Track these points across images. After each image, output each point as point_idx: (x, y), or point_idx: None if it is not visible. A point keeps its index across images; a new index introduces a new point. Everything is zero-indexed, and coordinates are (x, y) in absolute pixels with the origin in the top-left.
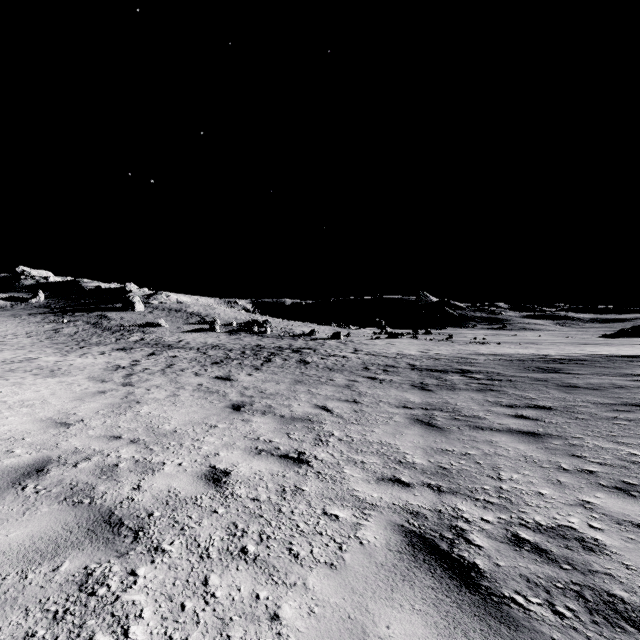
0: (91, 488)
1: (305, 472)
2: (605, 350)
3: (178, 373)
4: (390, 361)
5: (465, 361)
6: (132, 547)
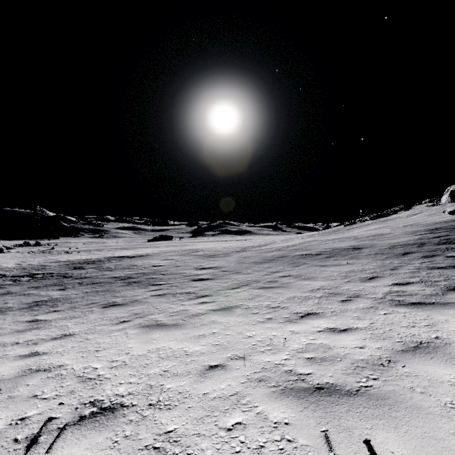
0: None
1: None
2: (121, 253)
3: None
4: None
5: (42, 268)
6: None
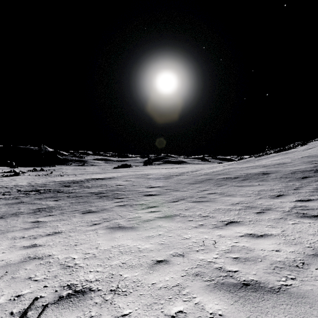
0: None
1: None
2: (96, 176)
3: None
4: (8, 189)
5: (44, 185)
6: None
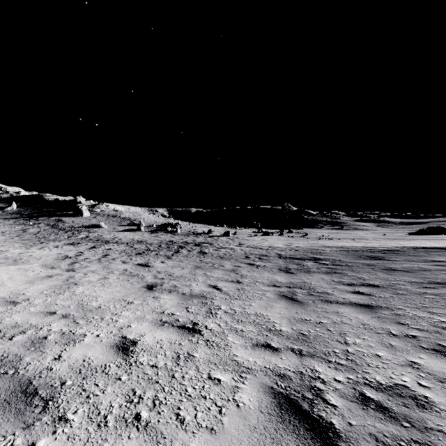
0: (18, 359)
1: (197, 340)
2: (411, 243)
3: (110, 261)
4: (264, 252)
5: (316, 251)
6: (39, 417)
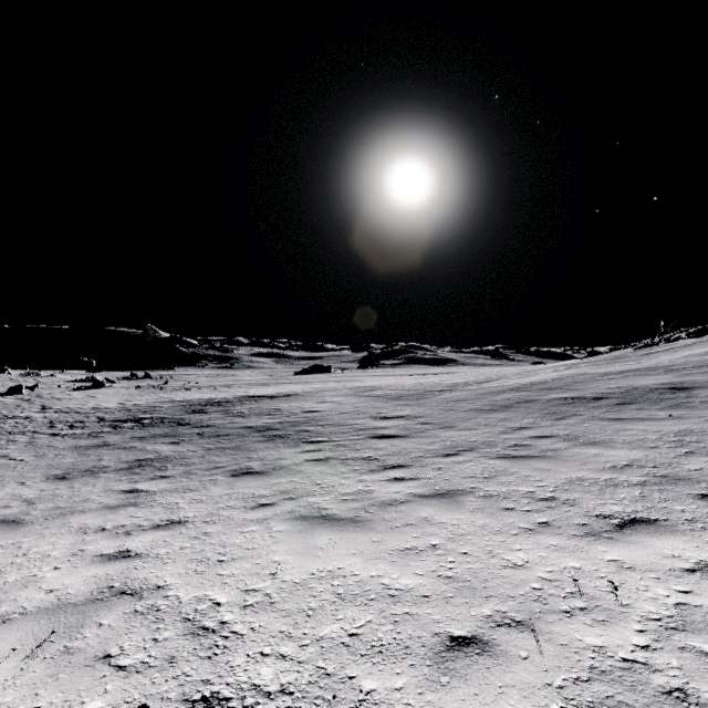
0: None
1: (3, 478)
2: (257, 391)
3: None
4: (81, 417)
5: (151, 410)
6: None
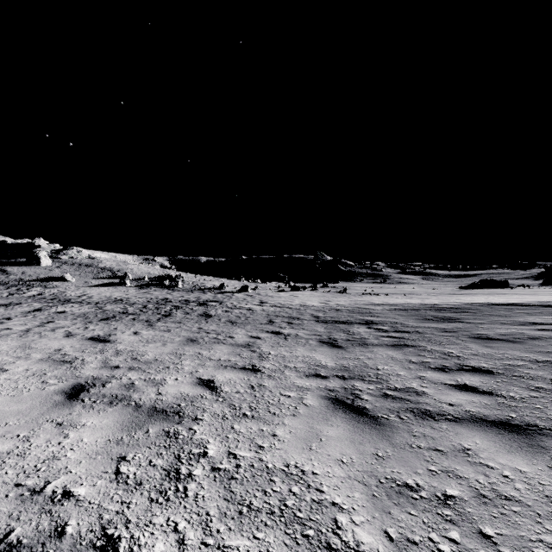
0: None
1: None
2: (477, 299)
3: (43, 334)
4: (294, 313)
5: (365, 311)
6: None
